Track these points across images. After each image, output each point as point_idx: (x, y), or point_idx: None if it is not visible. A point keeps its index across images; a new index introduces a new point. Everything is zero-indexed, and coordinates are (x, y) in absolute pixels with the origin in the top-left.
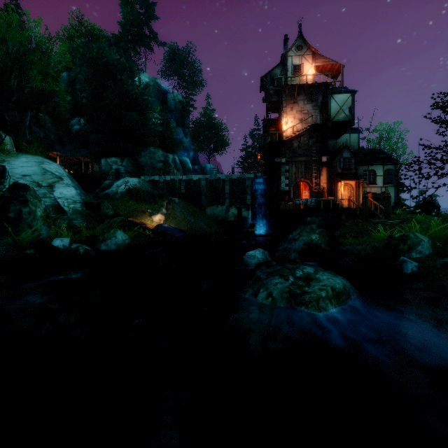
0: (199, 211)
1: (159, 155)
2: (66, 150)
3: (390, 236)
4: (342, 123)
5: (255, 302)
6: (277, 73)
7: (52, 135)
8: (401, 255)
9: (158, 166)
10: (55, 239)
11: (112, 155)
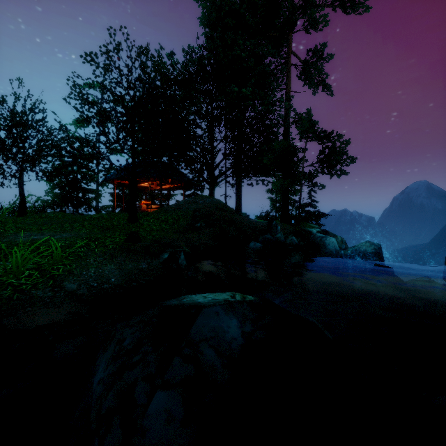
0: None
1: None
2: None
3: None
4: None
5: None
6: None
7: None
8: None
9: None
10: None
11: None
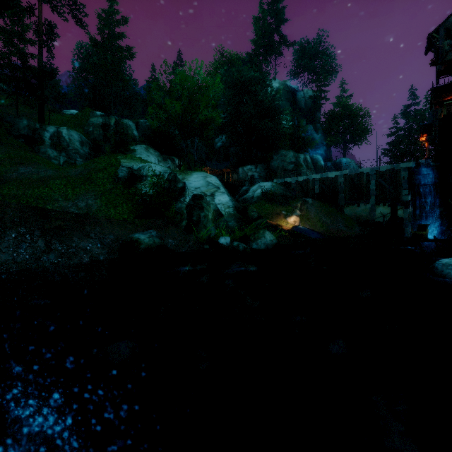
0: (336, 211)
1: (290, 157)
2: (213, 164)
3: None
4: None
5: None
6: None
7: (203, 154)
8: None
9: (289, 168)
10: (221, 237)
11: (247, 164)
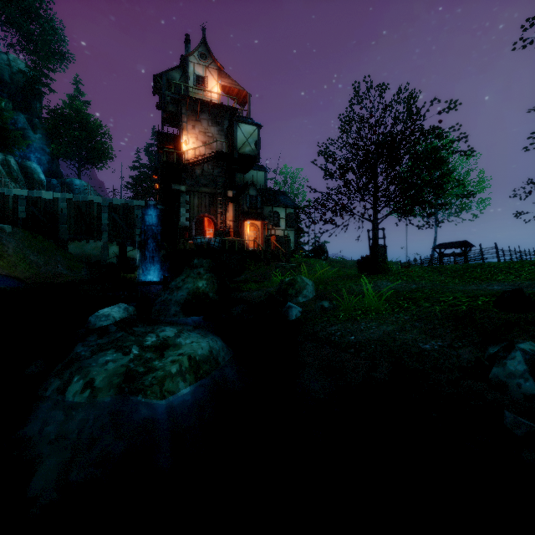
0: (56, 247)
1: None
2: None
3: (282, 281)
4: (248, 157)
5: (61, 401)
6: (176, 78)
7: None
8: (290, 300)
9: None
10: None
11: None
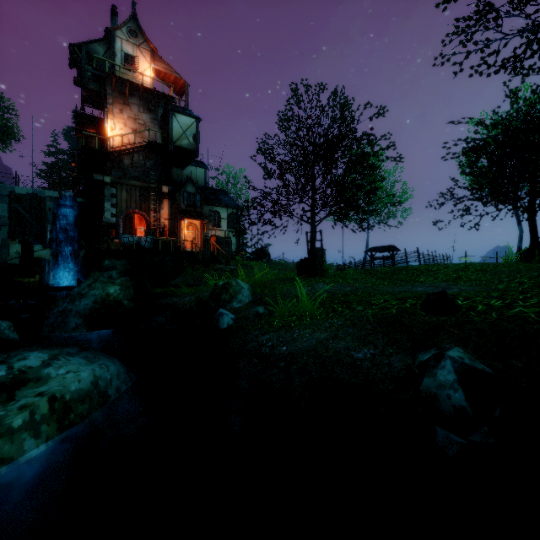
0: None
1: None
2: None
3: (216, 285)
4: (186, 151)
5: None
6: (99, 52)
7: None
8: (224, 305)
9: None
10: None
11: None
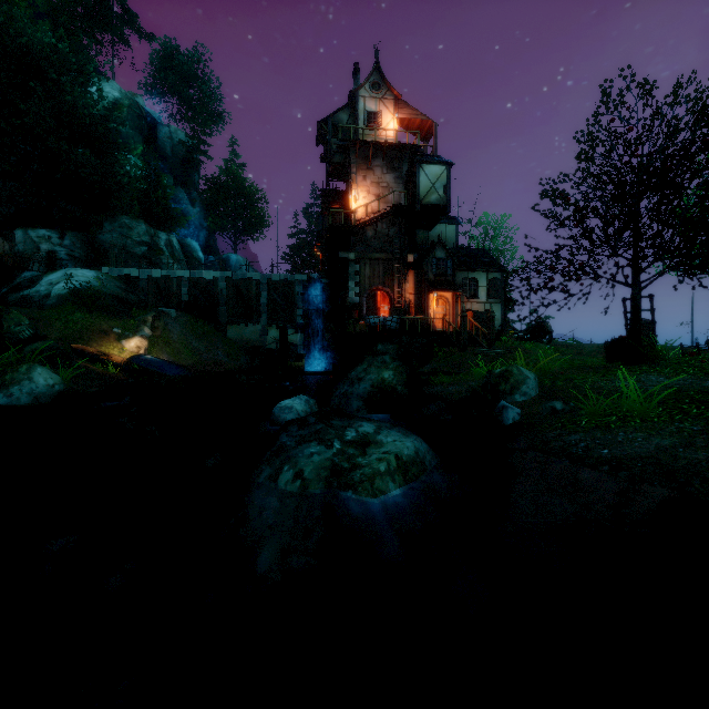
0: (215, 332)
1: (139, 232)
2: None
3: (490, 372)
4: (435, 208)
5: (274, 489)
6: (343, 120)
7: None
8: (502, 398)
9: (138, 251)
10: None
11: (40, 225)
